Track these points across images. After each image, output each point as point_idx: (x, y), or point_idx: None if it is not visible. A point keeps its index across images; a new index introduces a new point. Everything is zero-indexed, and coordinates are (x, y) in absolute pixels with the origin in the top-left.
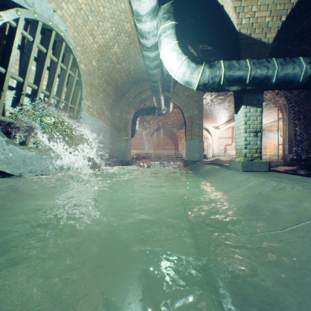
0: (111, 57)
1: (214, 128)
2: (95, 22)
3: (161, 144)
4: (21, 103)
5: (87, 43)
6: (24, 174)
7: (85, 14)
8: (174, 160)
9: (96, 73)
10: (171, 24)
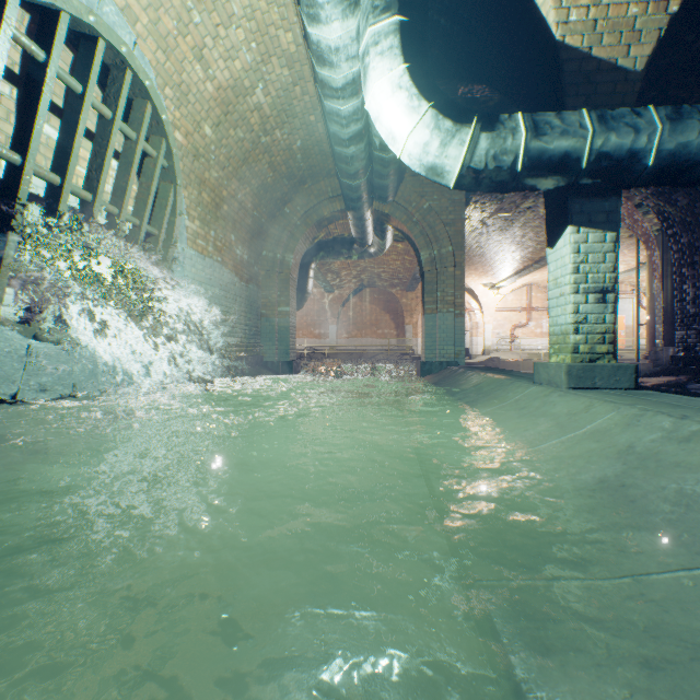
0: (248, 115)
1: (486, 287)
2: (208, 28)
3: (366, 324)
4: (16, 217)
5: (189, 78)
6: (26, 395)
7: (184, 7)
8: (395, 360)
9: (214, 155)
10: (393, 21)
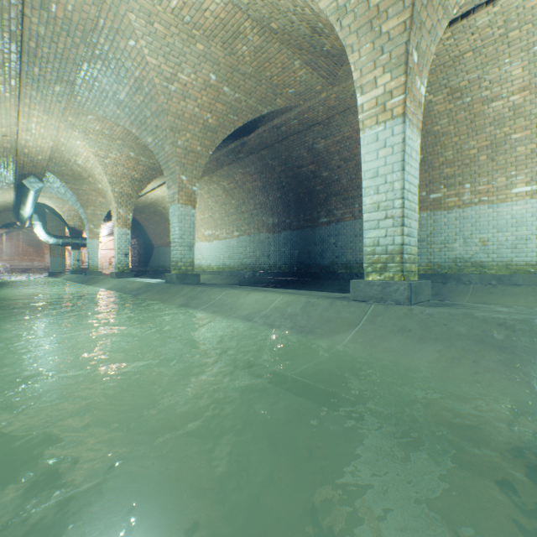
0: None
1: None
2: None
3: (15, 253)
4: None
5: None
6: None
7: None
8: (38, 274)
9: None
10: (40, 222)
